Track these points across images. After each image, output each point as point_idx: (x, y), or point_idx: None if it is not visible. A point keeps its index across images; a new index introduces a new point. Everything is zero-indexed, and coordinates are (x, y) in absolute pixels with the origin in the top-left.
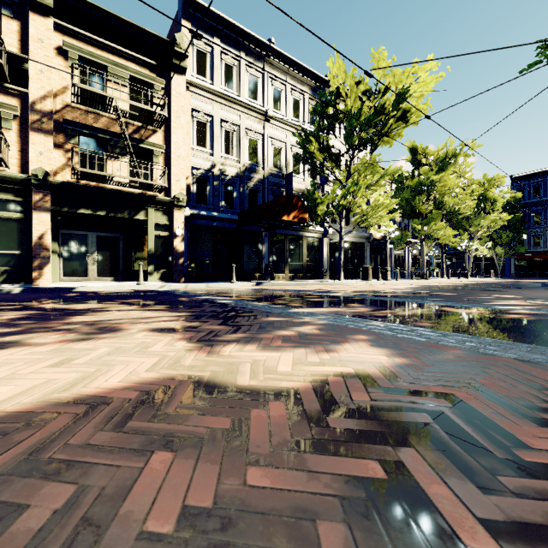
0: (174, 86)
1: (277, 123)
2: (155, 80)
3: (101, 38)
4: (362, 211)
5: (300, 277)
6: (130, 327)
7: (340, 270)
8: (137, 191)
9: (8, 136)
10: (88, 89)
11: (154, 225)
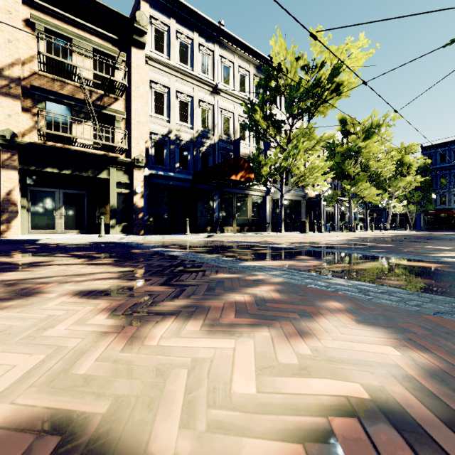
0: (134, 59)
1: (226, 96)
2: (117, 53)
3: (67, 13)
4: (300, 172)
5: (246, 230)
6: (54, 289)
7: (281, 223)
8: (100, 152)
9: None
10: (53, 57)
11: (116, 183)
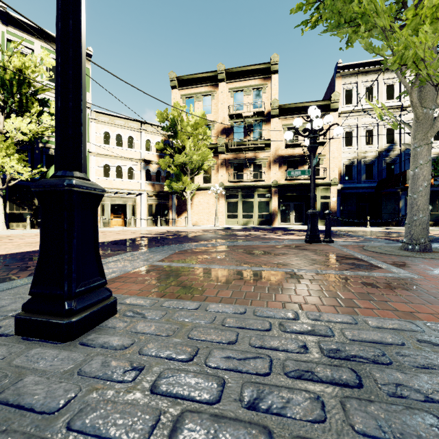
0: None
1: None
2: None
3: (295, 114)
4: None
5: None
6: None
7: None
8: None
9: (264, 170)
10: (291, 143)
11: (320, 197)
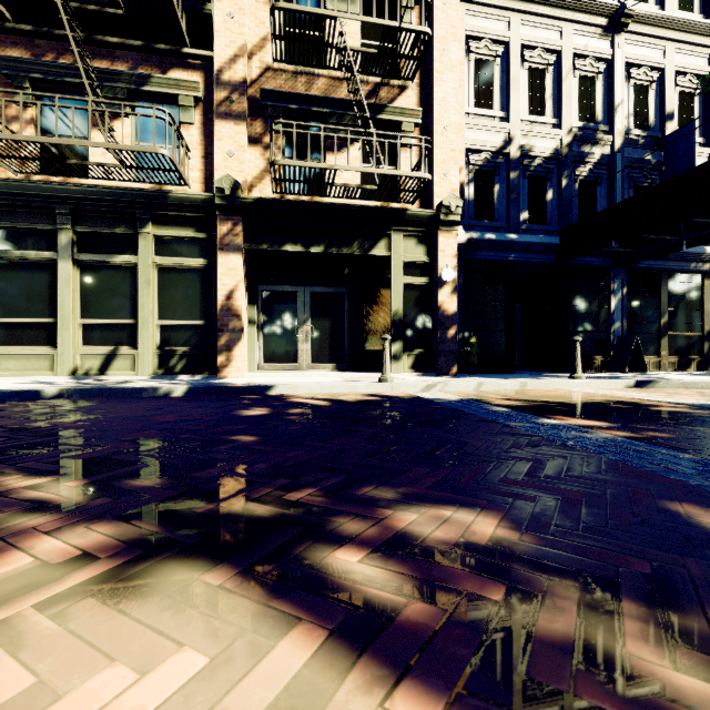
0: None
1: (644, 29)
2: None
3: None
4: None
5: (696, 365)
6: None
7: None
8: (373, 204)
9: (189, 136)
10: (295, 9)
11: (402, 266)
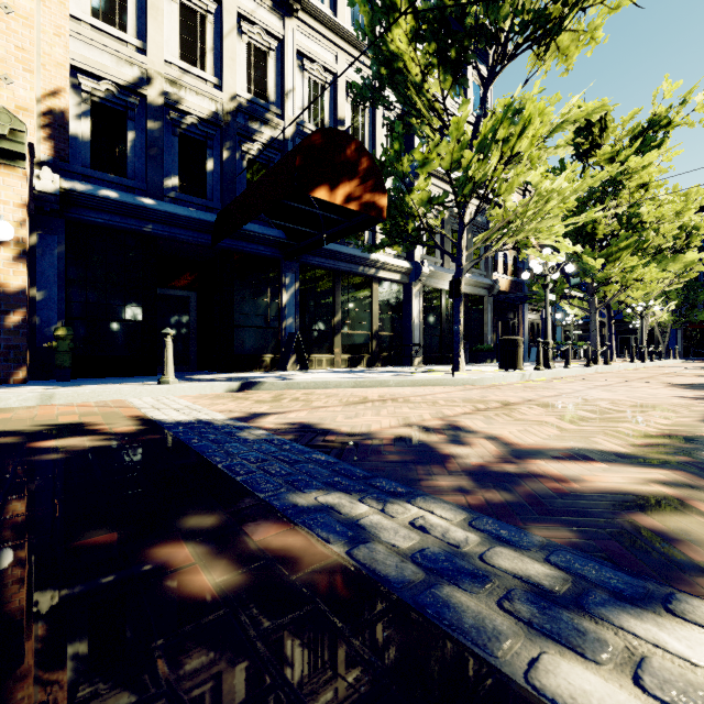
0: None
1: (316, 24)
2: None
3: None
4: (506, 212)
5: (366, 362)
6: None
7: (457, 346)
8: None
9: None
10: None
11: None
